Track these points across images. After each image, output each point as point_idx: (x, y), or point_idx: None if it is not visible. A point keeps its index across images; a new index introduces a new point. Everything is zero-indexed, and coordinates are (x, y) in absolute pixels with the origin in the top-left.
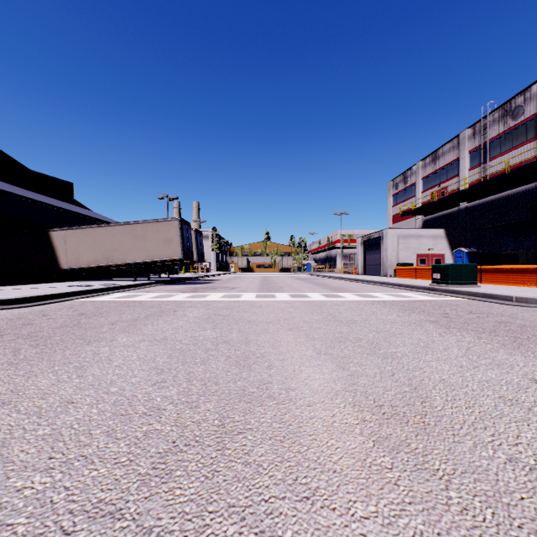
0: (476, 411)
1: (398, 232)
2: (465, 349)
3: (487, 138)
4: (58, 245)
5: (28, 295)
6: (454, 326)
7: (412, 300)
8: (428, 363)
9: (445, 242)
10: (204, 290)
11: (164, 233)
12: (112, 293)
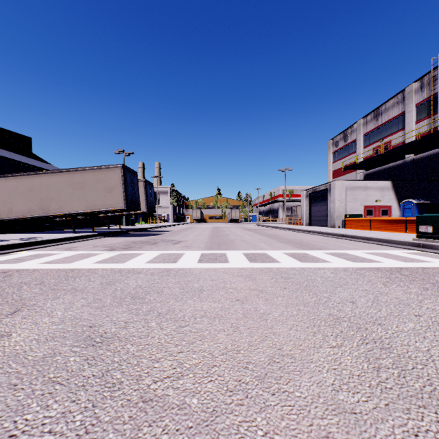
0: None
1: (345, 184)
2: None
3: (438, 88)
4: None
5: None
6: None
7: (438, 269)
8: None
9: (391, 194)
10: (140, 246)
11: (105, 181)
12: (17, 251)
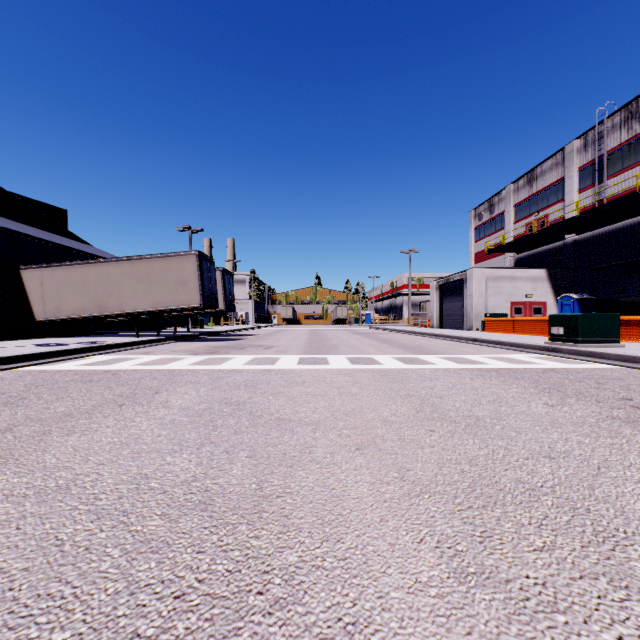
0: None
1: (486, 273)
2: None
3: (605, 149)
4: (32, 288)
5: None
6: None
7: (539, 369)
8: None
9: (547, 286)
10: (226, 351)
11: (177, 272)
12: (91, 355)
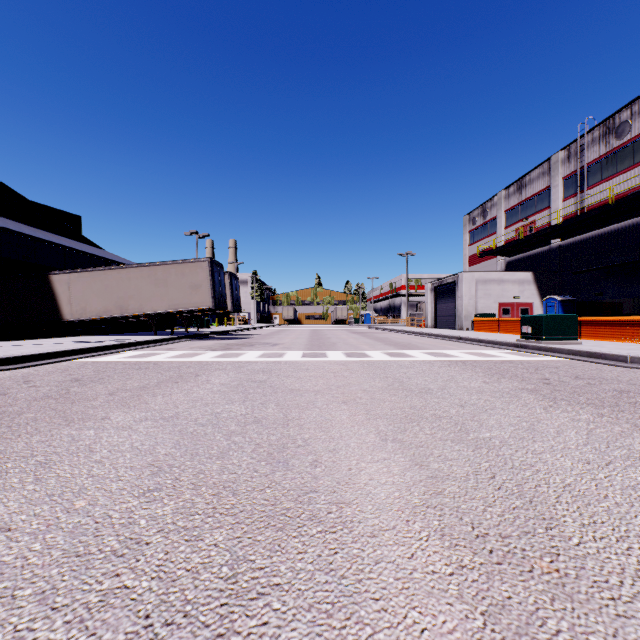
0: (634, 547)
1: (476, 276)
2: (585, 433)
3: (585, 161)
4: (60, 291)
5: (13, 355)
6: (561, 398)
7: (499, 361)
8: (540, 456)
9: (533, 289)
10: (238, 347)
11: (191, 277)
12: (124, 351)
